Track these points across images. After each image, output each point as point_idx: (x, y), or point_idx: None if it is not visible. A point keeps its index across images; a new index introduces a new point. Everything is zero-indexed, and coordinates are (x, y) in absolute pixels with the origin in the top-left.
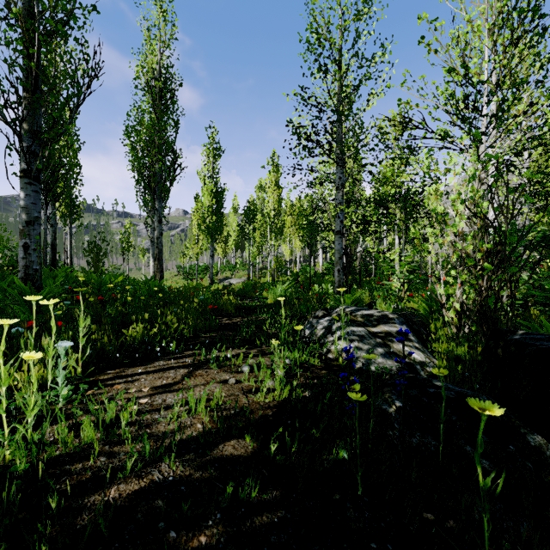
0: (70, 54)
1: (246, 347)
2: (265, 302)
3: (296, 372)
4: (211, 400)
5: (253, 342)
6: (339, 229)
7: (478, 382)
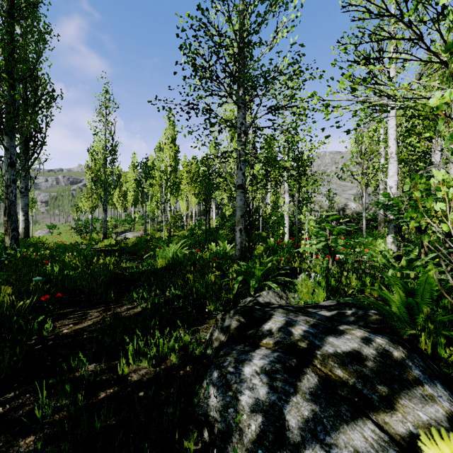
0: None
1: None
2: (154, 268)
3: None
4: None
5: None
6: (241, 183)
7: None
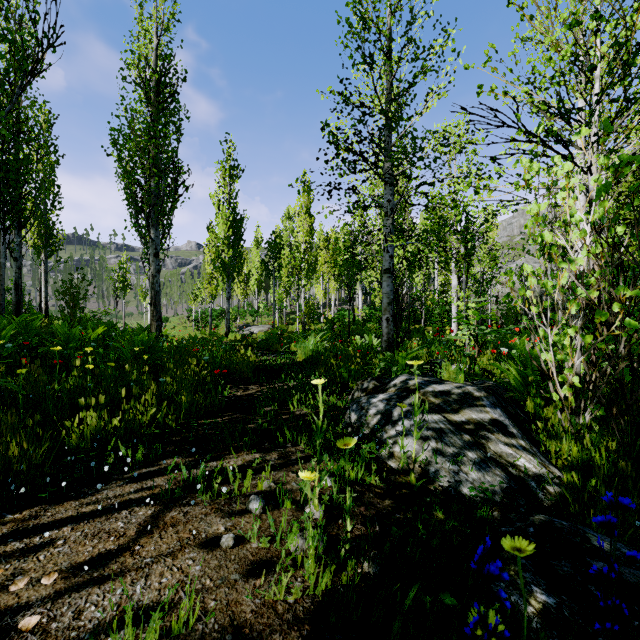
0: (2, 4)
1: (261, 448)
2: (294, 360)
3: (347, 531)
4: (179, 603)
5: (274, 436)
6: (387, 267)
7: (635, 514)
